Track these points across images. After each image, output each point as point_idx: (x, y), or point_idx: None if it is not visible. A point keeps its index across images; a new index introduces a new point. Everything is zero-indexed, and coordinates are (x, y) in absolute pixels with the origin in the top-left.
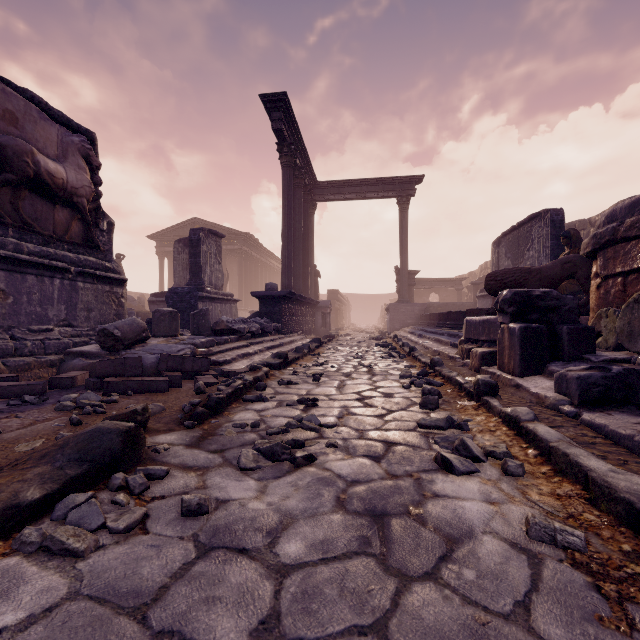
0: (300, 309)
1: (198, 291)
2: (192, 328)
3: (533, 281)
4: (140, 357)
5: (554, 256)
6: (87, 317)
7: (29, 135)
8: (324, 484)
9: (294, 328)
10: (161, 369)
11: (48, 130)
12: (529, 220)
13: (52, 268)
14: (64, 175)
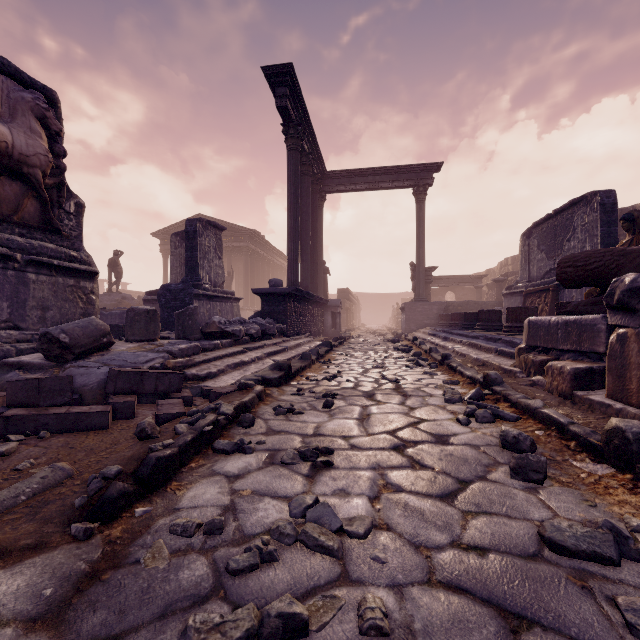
0: (308, 308)
1: (194, 288)
2: (176, 330)
3: (631, 267)
4: (69, 376)
5: (604, 246)
6: (42, 317)
7: None
8: None
9: (301, 329)
10: (108, 391)
11: None
12: (570, 206)
13: None
14: (8, 138)
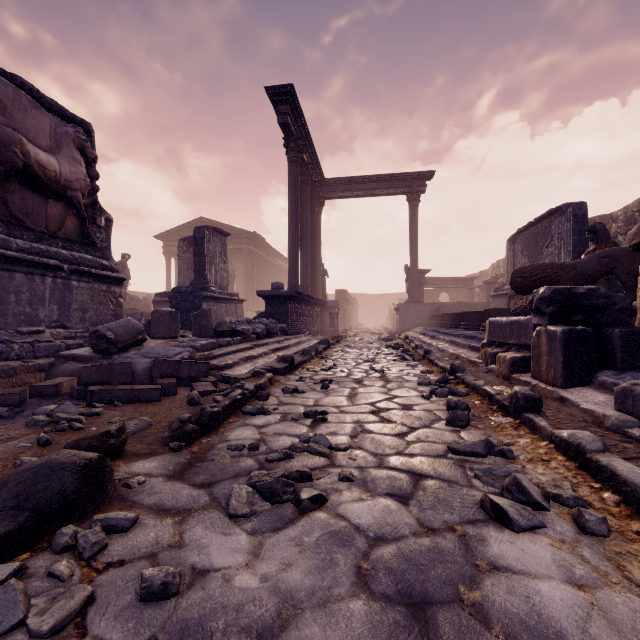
0: (307, 309)
1: (202, 291)
2: (193, 329)
3: (566, 278)
4: (130, 363)
5: (576, 253)
6: (82, 318)
7: (19, 124)
8: (338, 543)
9: (301, 329)
10: (154, 375)
11: (40, 119)
12: (548, 215)
13: (43, 266)
14: (57, 167)
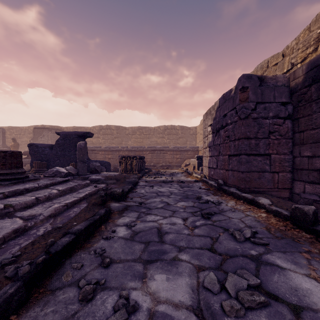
0: None
1: None
2: None
3: None
4: None
5: (3, 142)
6: None
7: None
8: None
9: None
10: None
11: None
12: None
13: None
14: None
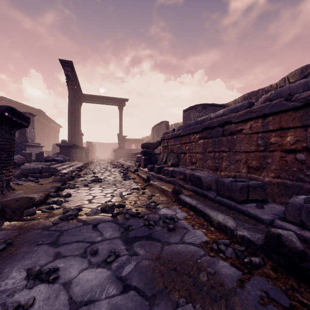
0: (76, 151)
1: (25, 142)
2: (36, 159)
3: (152, 146)
4: (38, 168)
5: None
6: None
7: None
8: (105, 183)
9: (74, 159)
10: (42, 172)
11: None
12: (161, 123)
13: None
14: None
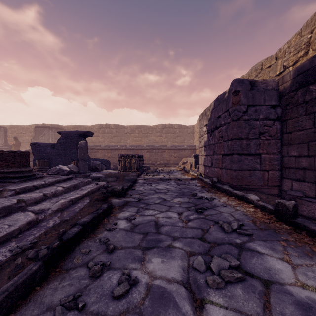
0: None
1: None
2: None
3: None
4: None
5: (5, 140)
6: None
7: None
8: None
9: None
10: None
11: None
12: None
13: None
14: None
